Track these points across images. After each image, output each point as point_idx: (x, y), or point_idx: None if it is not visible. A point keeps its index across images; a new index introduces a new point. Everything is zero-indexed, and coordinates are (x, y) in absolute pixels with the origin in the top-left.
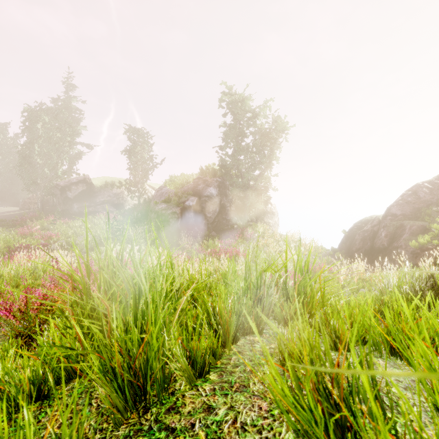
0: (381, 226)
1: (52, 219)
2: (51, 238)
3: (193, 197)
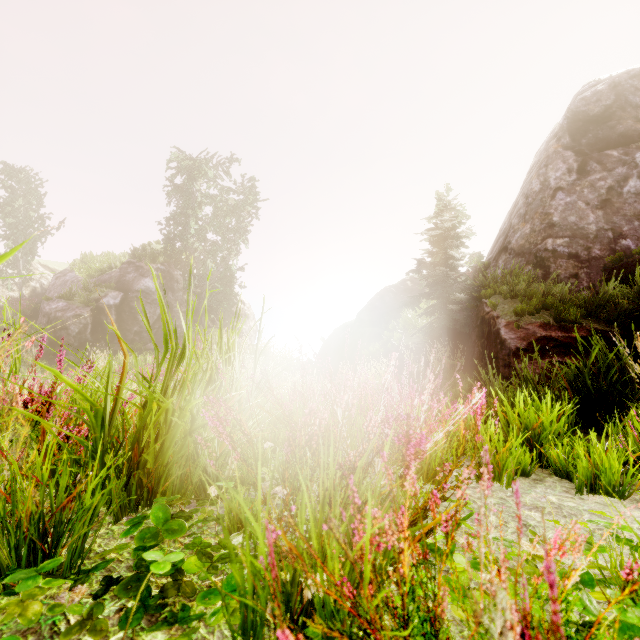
0: (350, 333)
1: None
2: None
3: (115, 291)
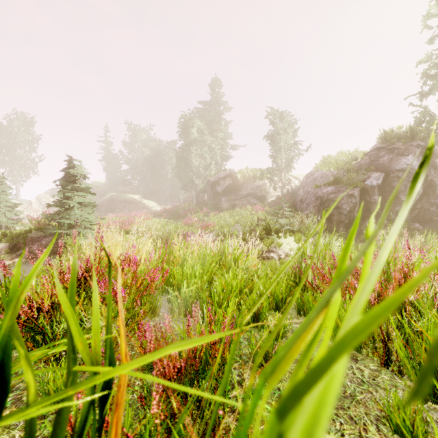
0: None
1: (206, 212)
2: (208, 227)
3: (377, 172)
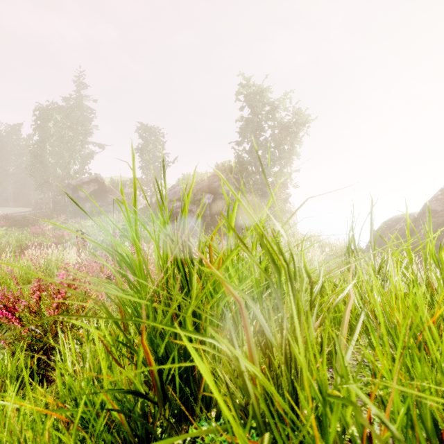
0: (419, 223)
1: (64, 219)
2: (63, 237)
3: (209, 194)
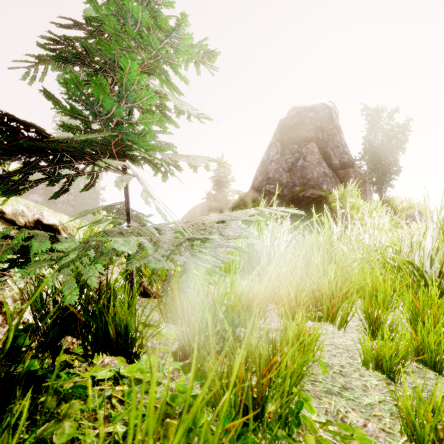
0: None
1: None
2: None
3: None
